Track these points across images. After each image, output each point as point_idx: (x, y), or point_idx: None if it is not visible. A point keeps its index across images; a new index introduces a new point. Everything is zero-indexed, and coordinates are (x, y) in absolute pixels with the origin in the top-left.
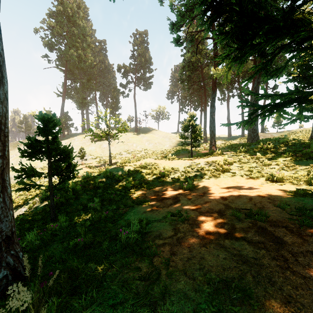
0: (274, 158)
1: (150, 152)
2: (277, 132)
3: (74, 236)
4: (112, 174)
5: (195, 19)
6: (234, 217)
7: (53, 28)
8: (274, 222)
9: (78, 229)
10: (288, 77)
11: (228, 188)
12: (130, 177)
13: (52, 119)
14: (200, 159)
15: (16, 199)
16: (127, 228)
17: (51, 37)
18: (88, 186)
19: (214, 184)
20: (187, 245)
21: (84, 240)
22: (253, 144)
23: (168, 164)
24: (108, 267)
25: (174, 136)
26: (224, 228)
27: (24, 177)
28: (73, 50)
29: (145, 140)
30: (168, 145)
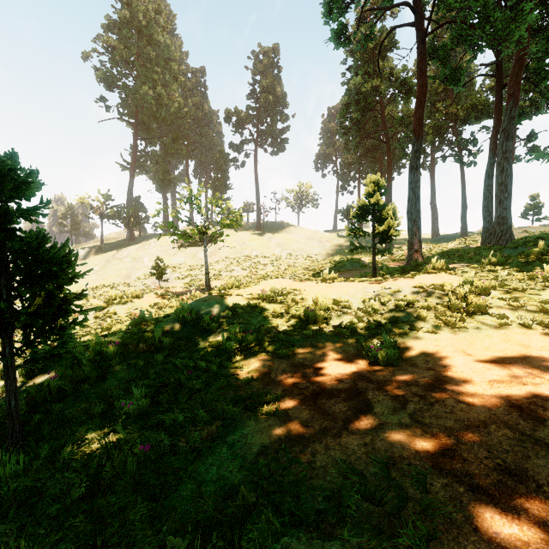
0: None
1: (284, 267)
2: (537, 226)
3: None
4: (197, 314)
5: None
6: None
7: (113, 49)
8: None
9: None
10: None
11: (505, 364)
12: (234, 325)
13: (5, 167)
14: (400, 281)
15: None
16: None
17: (111, 66)
18: (136, 344)
19: (456, 349)
20: None
21: None
22: (508, 246)
23: (325, 292)
24: None
25: (329, 237)
26: None
27: None
28: (147, 86)
29: (275, 245)
30: (318, 254)
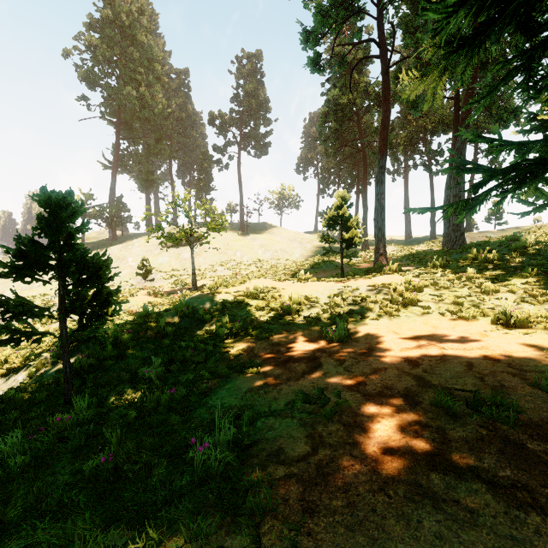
0: (503, 279)
1: (267, 267)
2: (495, 231)
3: (98, 447)
4: (193, 309)
5: (347, 24)
6: (443, 411)
7: (95, 48)
8: (538, 426)
9: (106, 432)
10: (531, 121)
11: (417, 338)
12: (225, 316)
13: (65, 201)
14: (359, 281)
15: (12, 355)
16: (207, 434)
17: (93, 64)
18: (145, 332)
19: (388, 330)
20: (342, 484)
21: (116, 460)
22: (456, 251)
23: (299, 290)
24: (154, 544)
25: (310, 238)
26: (423, 438)
27: (5, 320)
28: (130, 86)
29: (258, 246)
30: (299, 255)
